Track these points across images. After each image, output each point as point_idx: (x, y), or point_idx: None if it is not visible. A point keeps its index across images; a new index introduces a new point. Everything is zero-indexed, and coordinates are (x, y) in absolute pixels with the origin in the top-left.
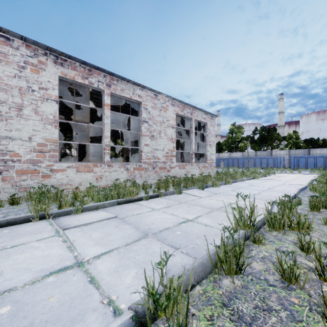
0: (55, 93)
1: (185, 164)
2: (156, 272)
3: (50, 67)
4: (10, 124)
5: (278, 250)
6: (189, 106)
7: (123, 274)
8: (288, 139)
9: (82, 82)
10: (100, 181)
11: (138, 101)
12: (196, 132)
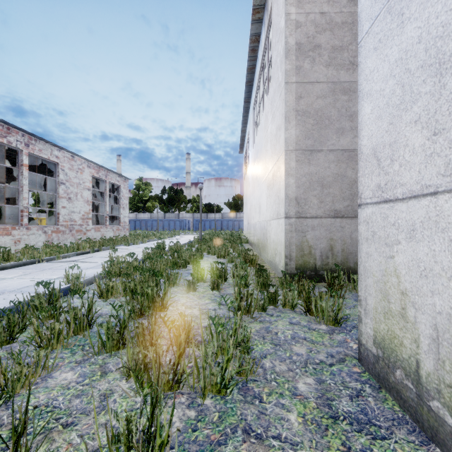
0: None
1: (101, 227)
2: None
3: None
4: None
5: None
6: (104, 168)
7: None
8: (193, 202)
9: (1, 140)
10: (18, 245)
11: (55, 162)
12: None
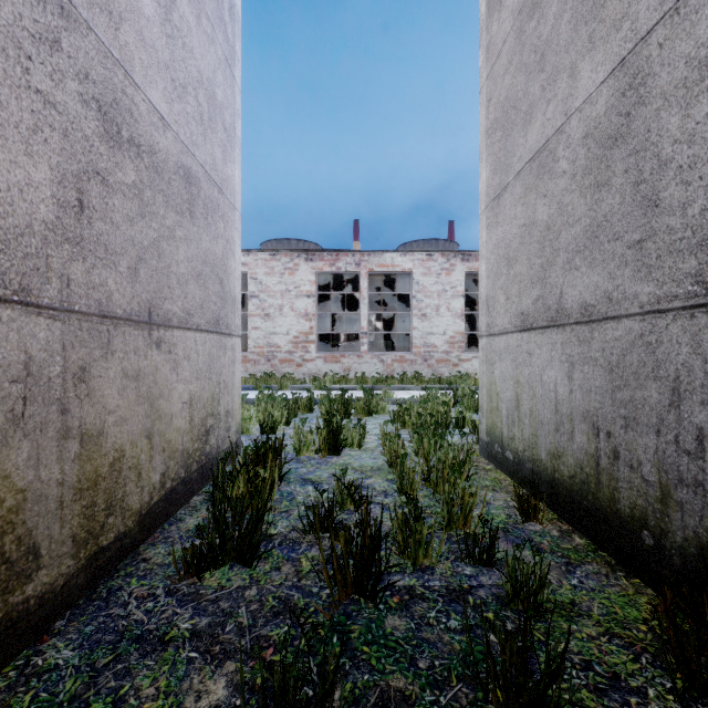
0: (462, 289)
1: None
2: None
3: (458, 266)
4: (432, 322)
5: None
6: None
7: None
8: None
9: None
10: None
11: None
12: None
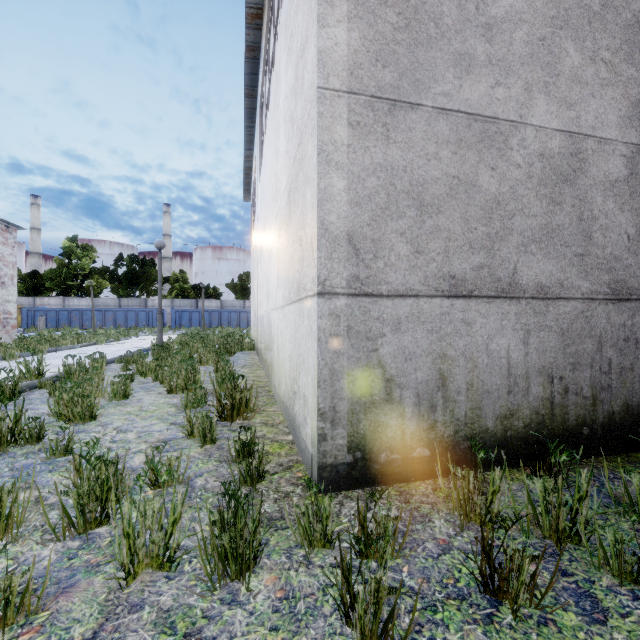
0: None
1: None
2: None
3: None
4: None
5: None
6: None
7: None
8: (174, 281)
9: None
10: None
11: None
12: None
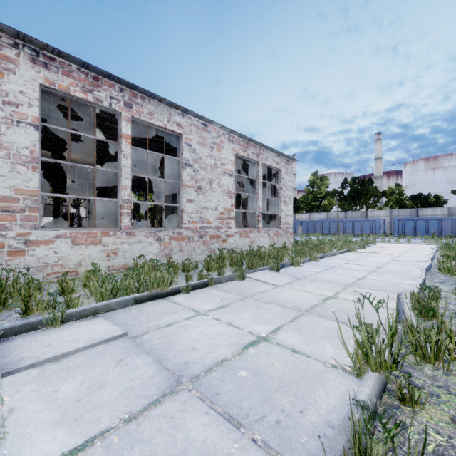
0: (33, 113)
1: (249, 231)
2: None
3: (24, 68)
4: None
5: None
6: (255, 144)
7: None
8: (389, 194)
9: (82, 96)
10: (114, 259)
11: (177, 133)
12: (264, 182)
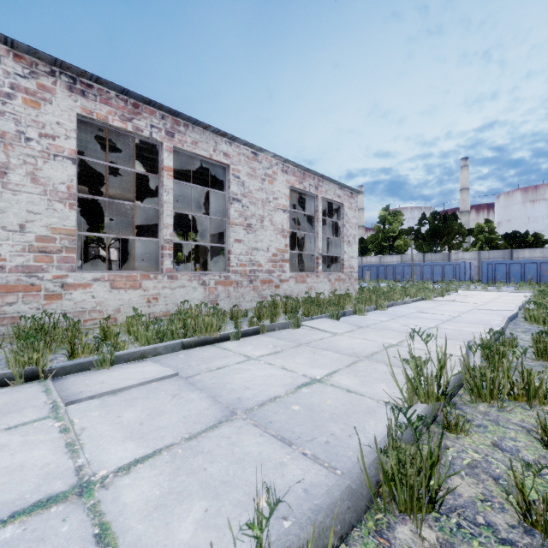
0: (70, 145)
1: (306, 275)
2: (248, 507)
3: (61, 98)
4: None
5: (499, 446)
6: (313, 174)
7: (175, 515)
8: (477, 233)
9: (121, 126)
10: (154, 305)
11: (224, 163)
12: (324, 219)
